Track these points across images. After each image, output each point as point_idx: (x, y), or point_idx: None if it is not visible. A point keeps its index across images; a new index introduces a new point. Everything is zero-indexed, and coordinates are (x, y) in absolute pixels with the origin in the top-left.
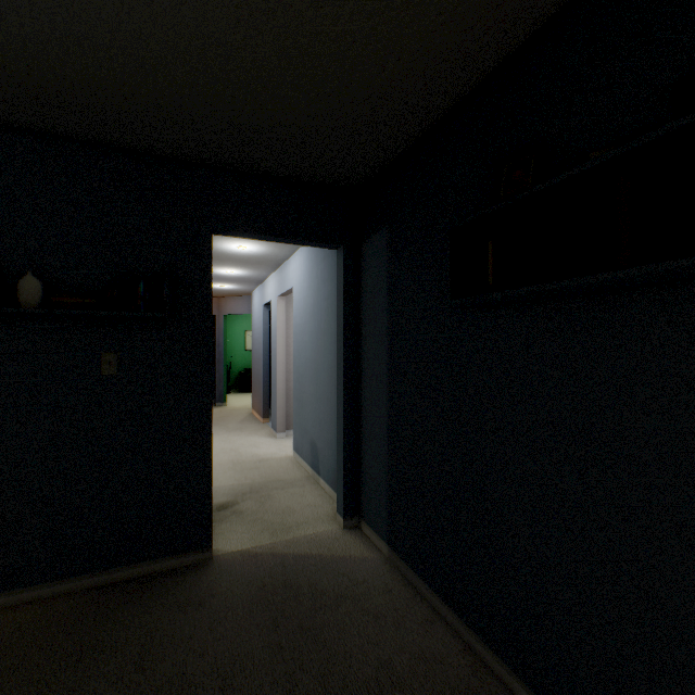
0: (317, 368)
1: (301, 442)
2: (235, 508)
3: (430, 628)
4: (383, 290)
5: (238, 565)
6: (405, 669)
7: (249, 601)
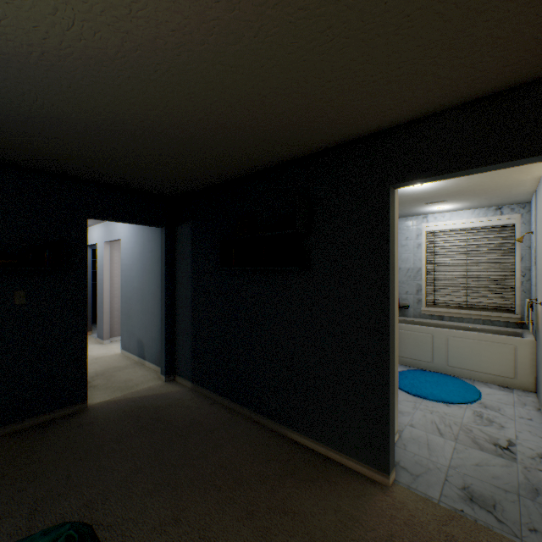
0: (143, 294)
1: (129, 342)
2: (90, 385)
3: (212, 405)
4: (189, 254)
5: (106, 406)
6: (202, 418)
7: (120, 416)
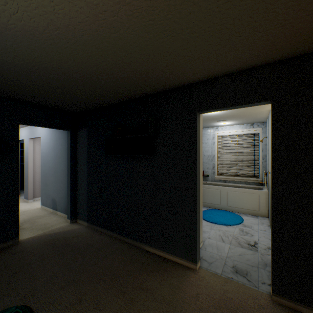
0: (56, 170)
1: (46, 200)
2: (20, 228)
3: (100, 235)
4: (86, 147)
5: (32, 240)
6: (94, 242)
7: (41, 245)
